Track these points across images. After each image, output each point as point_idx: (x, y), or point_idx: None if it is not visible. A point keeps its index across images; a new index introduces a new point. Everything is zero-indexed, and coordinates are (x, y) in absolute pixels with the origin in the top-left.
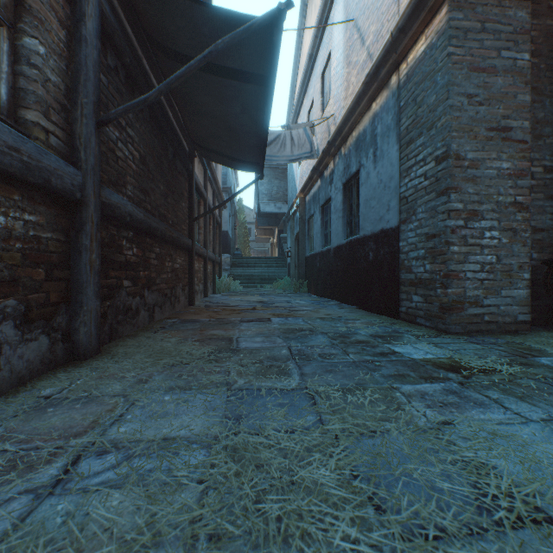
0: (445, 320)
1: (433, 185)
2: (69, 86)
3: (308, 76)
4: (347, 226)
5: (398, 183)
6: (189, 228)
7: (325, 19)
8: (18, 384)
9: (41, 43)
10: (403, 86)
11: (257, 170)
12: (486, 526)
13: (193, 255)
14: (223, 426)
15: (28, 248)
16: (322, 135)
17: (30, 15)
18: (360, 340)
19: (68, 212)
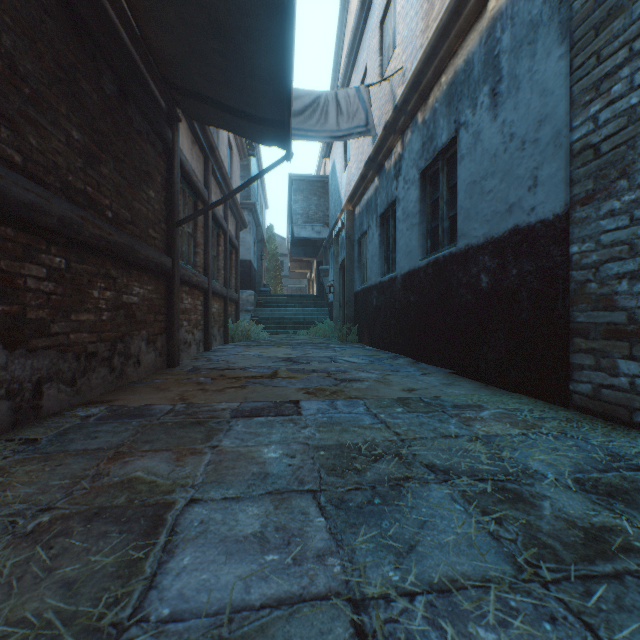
0: None
1: None
2: None
3: (358, 35)
4: (427, 238)
5: (566, 123)
6: (168, 238)
7: None
8: None
9: None
10: None
11: (281, 141)
12: None
13: (176, 283)
14: None
15: None
16: (382, 109)
17: None
18: (587, 528)
19: None
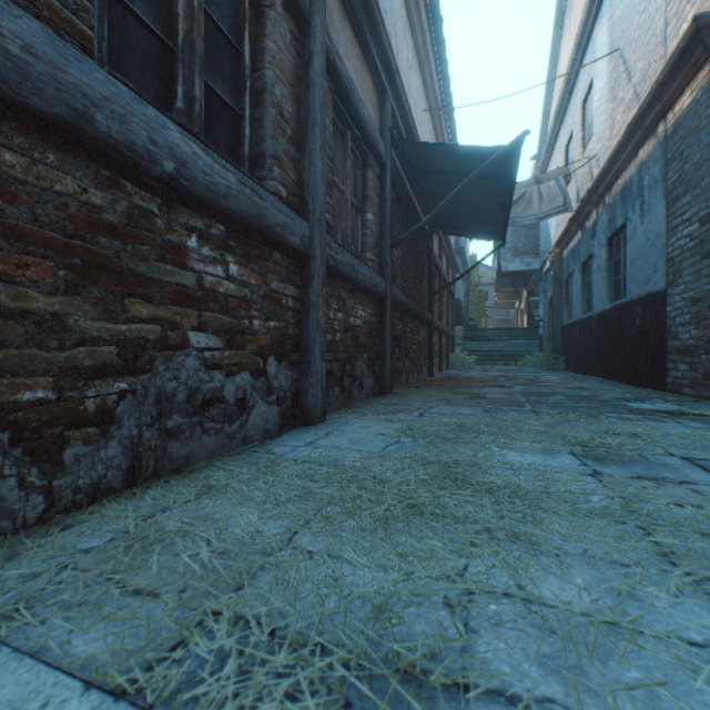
0: (707, 386)
1: (697, 247)
2: (378, 229)
3: (564, 103)
4: (613, 288)
5: (664, 243)
6: (428, 303)
7: (585, 40)
8: (367, 398)
9: (371, 214)
10: (669, 138)
11: (498, 239)
12: (600, 432)
13: (432, 328)
14: (483, 413)
15: (368, 327)
16: (582, 177)
17: (368, 202)
18: (598, 399)
19: (378, 305)
